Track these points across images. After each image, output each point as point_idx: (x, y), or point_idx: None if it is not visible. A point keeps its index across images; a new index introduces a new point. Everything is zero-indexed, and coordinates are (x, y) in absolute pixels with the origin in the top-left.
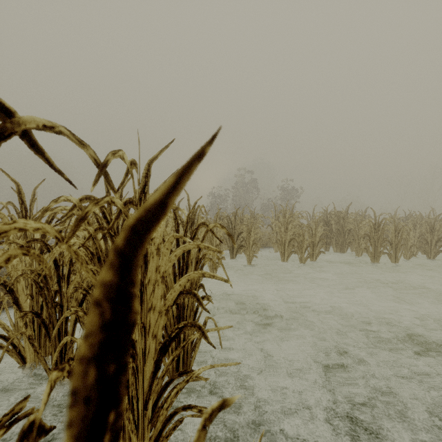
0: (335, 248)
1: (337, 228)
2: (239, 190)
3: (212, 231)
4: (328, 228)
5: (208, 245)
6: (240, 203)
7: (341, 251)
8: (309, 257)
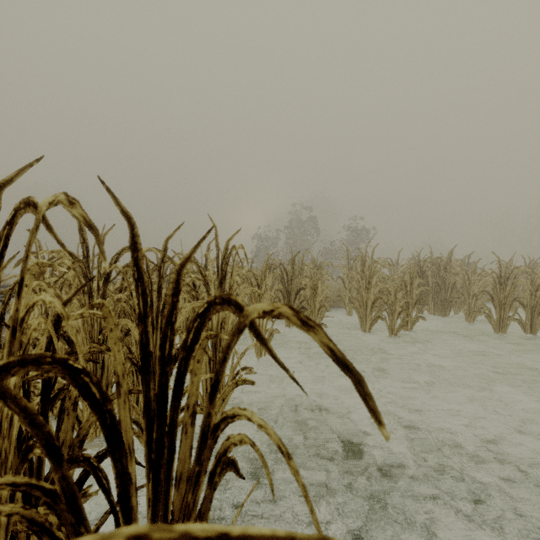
0: (433, 310)
1: (435, 282)
2: (294, 231)
3: (257, 331)
4: (424, 282)
5: (225, 538)
6: (295, 247)
7: (441, 313)
8: (403, 326)
